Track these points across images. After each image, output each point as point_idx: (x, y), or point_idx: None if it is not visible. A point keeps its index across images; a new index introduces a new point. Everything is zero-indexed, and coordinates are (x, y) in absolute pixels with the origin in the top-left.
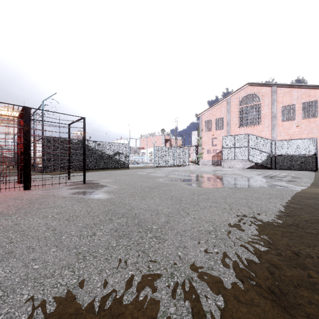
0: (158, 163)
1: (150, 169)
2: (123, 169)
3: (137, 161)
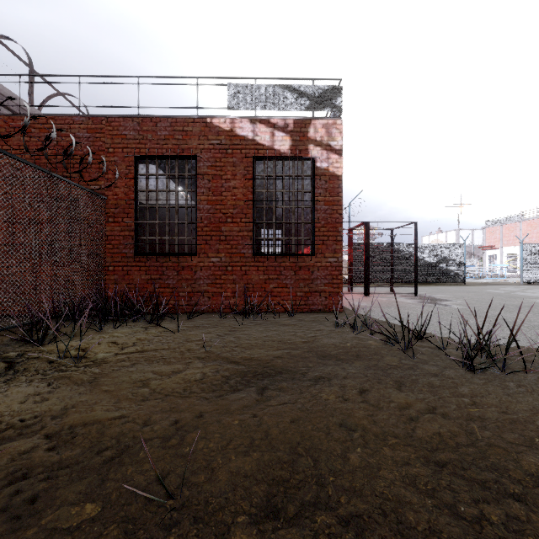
0: (532, 277)
1: (513, 287)
2: (454, 285)
3: (479, 272)
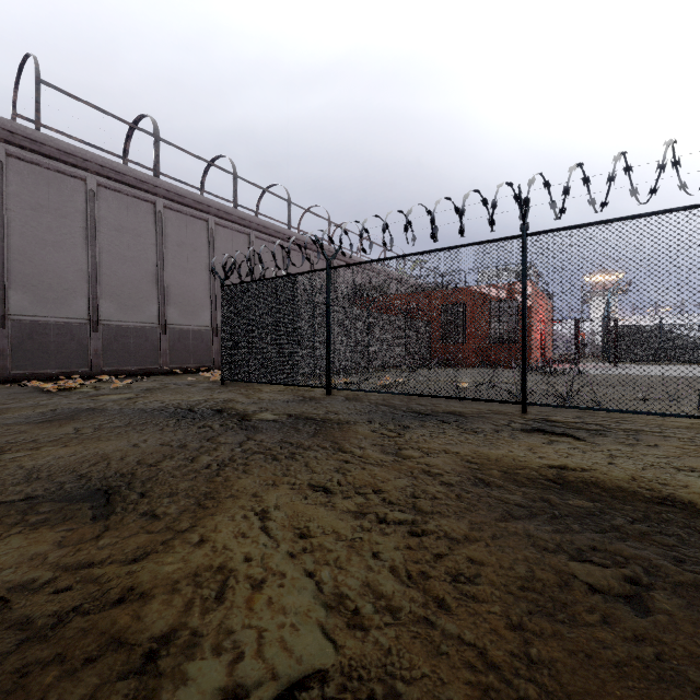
0: None
1: None
2: None
3: None
